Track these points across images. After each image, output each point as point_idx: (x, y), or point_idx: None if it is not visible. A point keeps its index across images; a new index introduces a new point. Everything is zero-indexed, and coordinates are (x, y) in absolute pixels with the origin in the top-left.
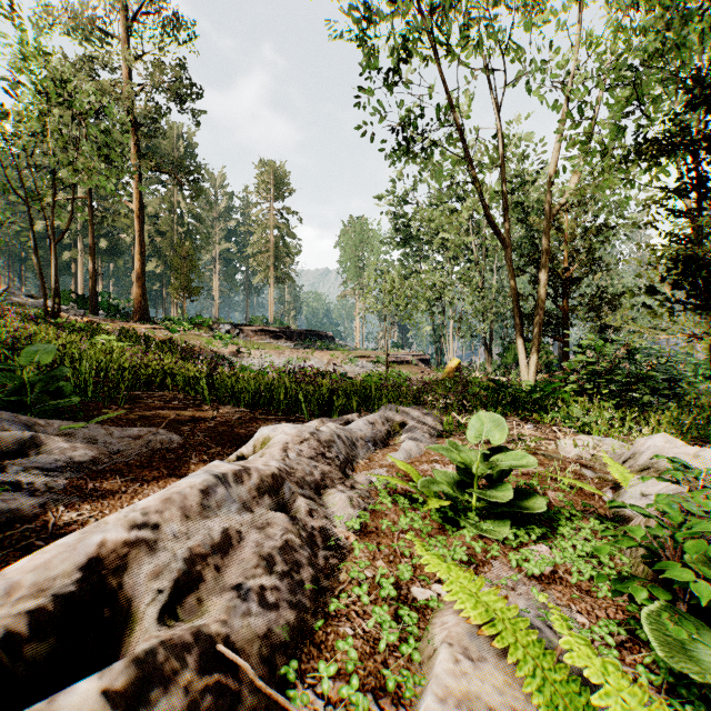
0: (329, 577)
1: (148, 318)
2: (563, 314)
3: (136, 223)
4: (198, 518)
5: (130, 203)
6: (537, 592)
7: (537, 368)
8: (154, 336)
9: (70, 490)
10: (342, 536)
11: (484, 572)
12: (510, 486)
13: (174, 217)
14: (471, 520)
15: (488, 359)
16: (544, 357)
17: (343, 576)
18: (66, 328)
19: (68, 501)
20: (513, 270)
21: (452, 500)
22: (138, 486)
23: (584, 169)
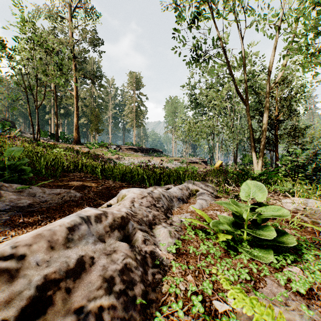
0: (155, 288)
1: (80, 143)
2: (275, 138)
3: (74, 101)
4: (61, 248)
5: (72, 92)
6: (306, 309)
7: (262, 164)
8: (82, 150)
9: (8, 222)
10: (164, 256)
11: (261, 287)
12: (272, 227)
13: (92, 98)
14: (244, 247)
15: (235, 161)
16: (263, 160)
17: (165, 288)
18: (41, 145)
19: (3, 229)
20: (250, 116)
21: (230, 234)
22: (48, 220)
23: (291, 60)
